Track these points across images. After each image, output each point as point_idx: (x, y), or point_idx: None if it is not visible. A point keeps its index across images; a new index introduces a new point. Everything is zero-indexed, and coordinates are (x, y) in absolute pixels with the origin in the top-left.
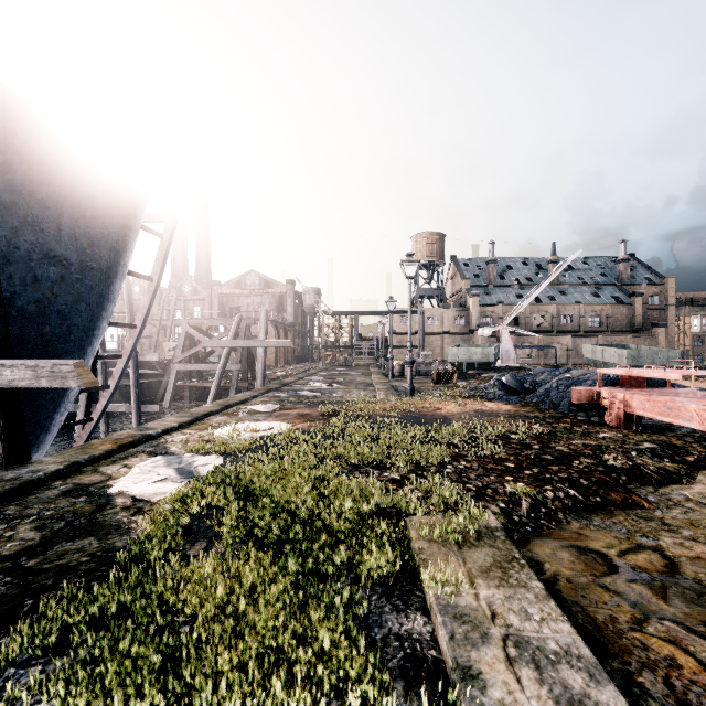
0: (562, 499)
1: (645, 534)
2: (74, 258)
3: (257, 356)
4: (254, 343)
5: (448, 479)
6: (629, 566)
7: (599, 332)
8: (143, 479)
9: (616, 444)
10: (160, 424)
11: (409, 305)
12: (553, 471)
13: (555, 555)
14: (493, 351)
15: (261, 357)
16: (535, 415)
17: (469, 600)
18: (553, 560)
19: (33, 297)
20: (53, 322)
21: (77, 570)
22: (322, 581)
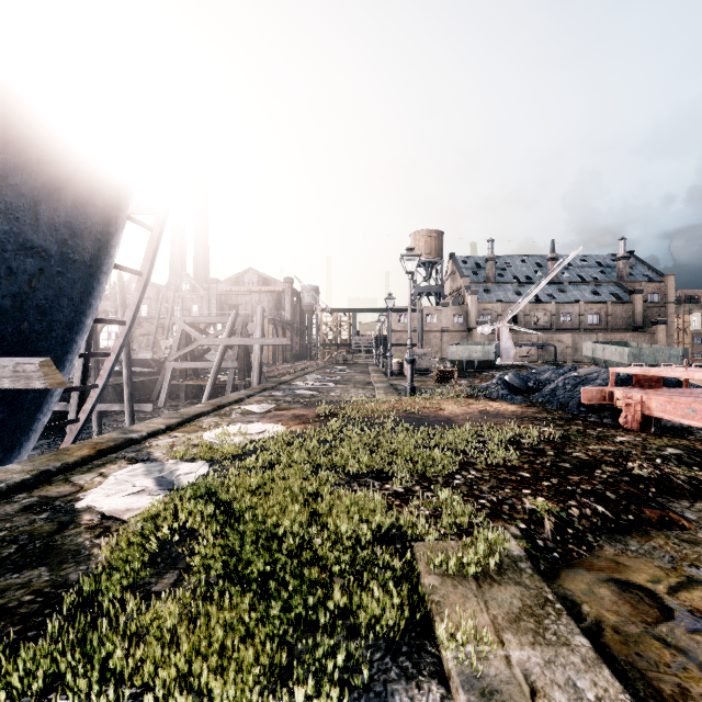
0: (589, 517)
1: (694, 563)
2: (54, 250)
3: (253, 354)
4: (250, 341)
5: (458, 492)
6: (685, 609)
7: (599, 330)
8: (118, 490)
9: (636, 449)
10: (146, 426)
11: (409, 301)
12: (574, 482)
13: (593, 592)
14: (494, 349)
15: (258, 355)
16: (543, 416)
17: (499, 667)
18: (591, 600)
19: (9, 290)
20: (32, 318)
21: (15, 614)
22: (312, 631)
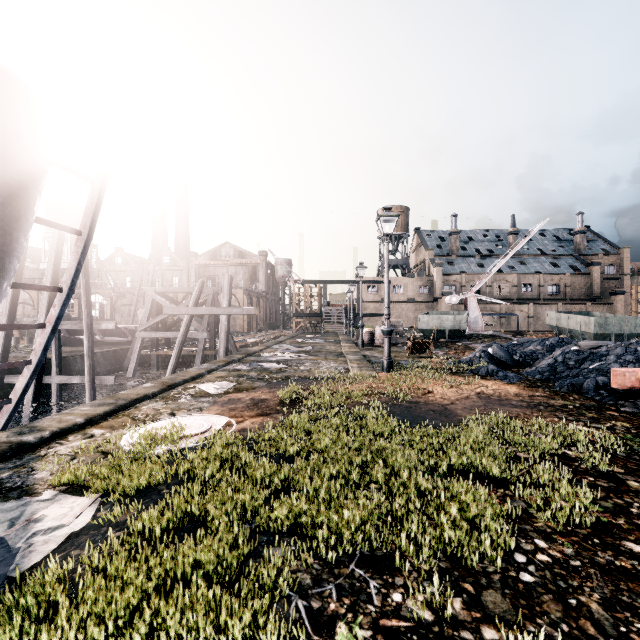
0: None
1: None
2: None
3: (220, 324)
4: (216, 310)
5: (548, 627)
6: None
7: (558, 300)
8: None
9: None
10: (59, 419)
11: (387, 266)
12: None
13: None
14: (465, 318)
15: (224, 326)
16: (561, 403)
17: None
18: None
19: None
20: None
21: None
22: None
